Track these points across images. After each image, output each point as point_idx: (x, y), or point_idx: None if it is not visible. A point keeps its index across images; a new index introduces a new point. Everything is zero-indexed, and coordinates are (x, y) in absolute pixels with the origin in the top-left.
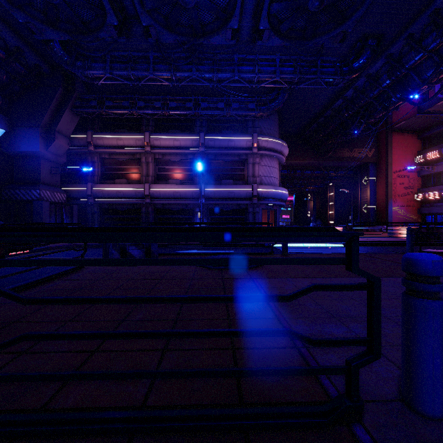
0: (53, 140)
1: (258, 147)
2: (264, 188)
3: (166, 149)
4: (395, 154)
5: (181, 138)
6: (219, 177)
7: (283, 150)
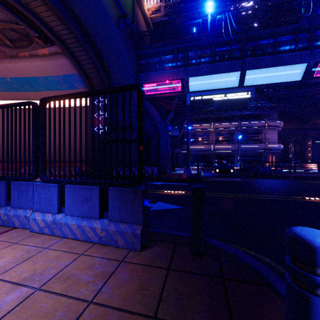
0: (182, 130)
1: (268, 125)
2: (271, 145)
3: (221, 129)
4: None
5: (229, 124)
6: (246, 140)
7: (281, 125)
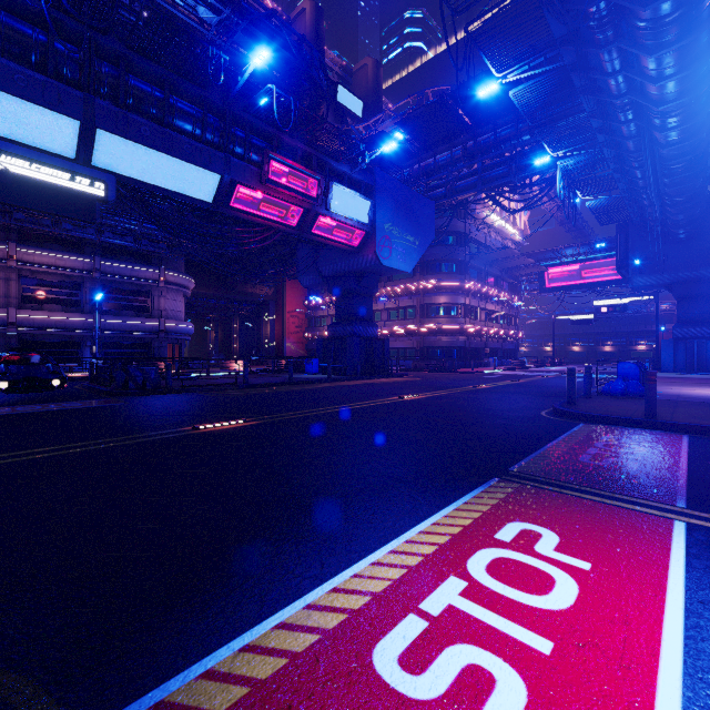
0: None
1: (165, 281)
2: (172, 323)
3: (43, 268)
4: (289, 297)
5: (67, 258)
6: (117, 307)
7: (190, 285)
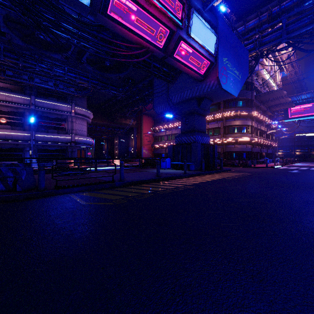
0: None
1: (75, 112)
2: (79, 137)
3: None
4: (144, 125)
5: (13, 96)
6: (46, 127)
7: (90, 116)
